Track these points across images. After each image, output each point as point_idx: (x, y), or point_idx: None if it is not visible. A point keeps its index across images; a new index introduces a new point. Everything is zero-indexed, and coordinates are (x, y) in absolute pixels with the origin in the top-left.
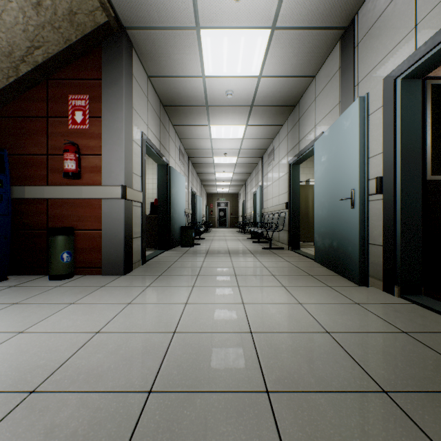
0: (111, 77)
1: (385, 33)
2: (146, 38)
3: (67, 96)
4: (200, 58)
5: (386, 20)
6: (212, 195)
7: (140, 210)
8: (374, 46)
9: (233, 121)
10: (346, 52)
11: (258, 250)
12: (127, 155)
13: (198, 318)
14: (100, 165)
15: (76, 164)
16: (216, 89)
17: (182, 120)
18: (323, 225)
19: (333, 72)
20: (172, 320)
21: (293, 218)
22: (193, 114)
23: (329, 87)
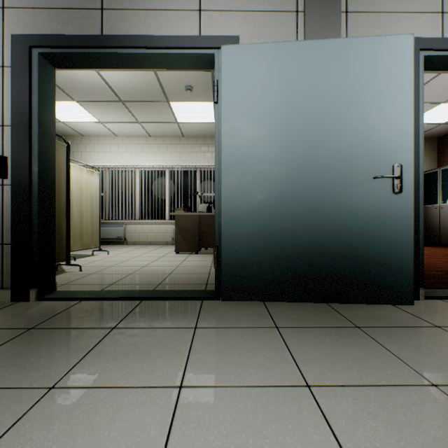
0: None
1: None
2: None
3: None
4: None
5: None
6: None
7: None
8: None
9: None
10: None
11: None
12: None
13: None
14: None
15: None
16: None
17: None
18: (277, 221)
19: None
20: None
21: (43, 205)
22: None
23: None
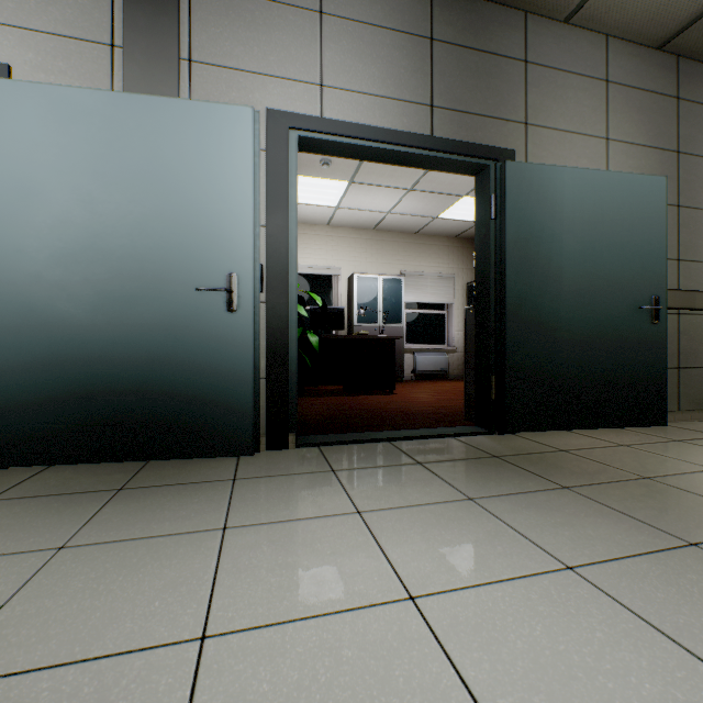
0: None
1: (268, 38)
2: None
3: None
4: None
5: (271, 21)
6: None
7: None
8: (242, 33)
9: None
10: None
11: None
12: None
13: None
14: None
15: None
16: None
17: None
18: (60, 348)
19: None
20: None
21: None
22: None
23: None
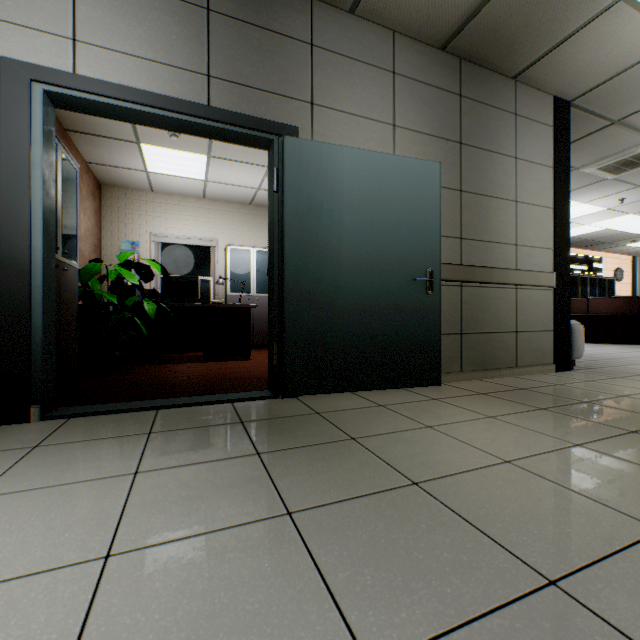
0: None
1: None
2: None
3: None
4: None
5: None
6: None
7: None
8: None
9: None
10: None
11: None
12: None
13: None
14: None
15: None
16: None
17: None
18: None
19: None
20: None
21: None
22: None
23: None
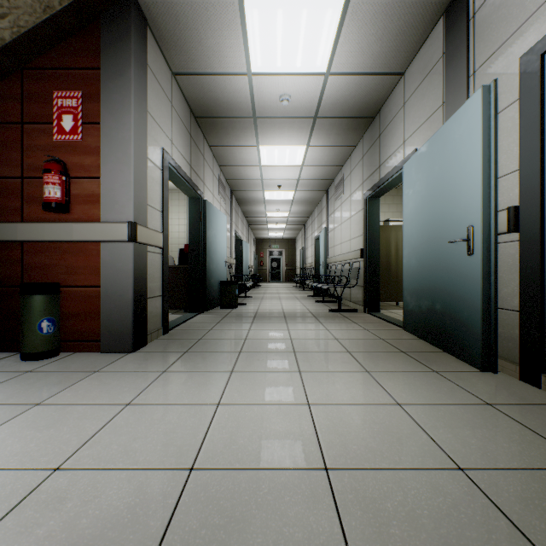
0: (114, 65)
1: None
2: (166, 12)
3: (50, 93)
4: (245, 44)
5: None
6: (262, 241)
7: (161, 258)
8: (503, 11)
9: (289, 140)
10: (454, 28)
11: (324, 313)
12: (139, 178)
13: (234, 435)
14: (98, 193)
15: (62, 190)
16: (267, 93)
17: (222, 139)
18: (418, 280)
19: (433, 61)
20: (191, 439)
21: (370, 269)
22: (236, 130)
23: (425, 85)
